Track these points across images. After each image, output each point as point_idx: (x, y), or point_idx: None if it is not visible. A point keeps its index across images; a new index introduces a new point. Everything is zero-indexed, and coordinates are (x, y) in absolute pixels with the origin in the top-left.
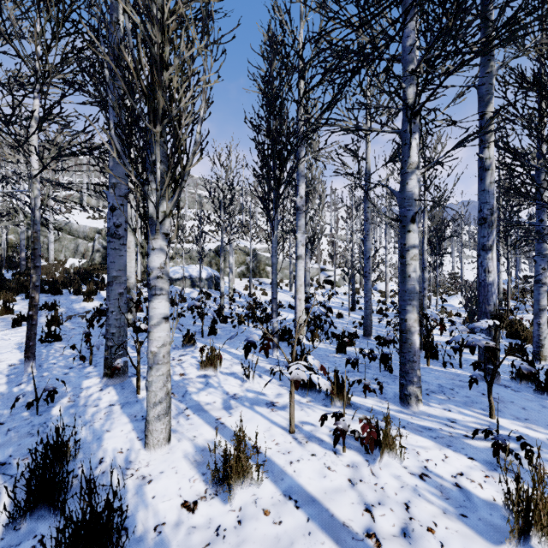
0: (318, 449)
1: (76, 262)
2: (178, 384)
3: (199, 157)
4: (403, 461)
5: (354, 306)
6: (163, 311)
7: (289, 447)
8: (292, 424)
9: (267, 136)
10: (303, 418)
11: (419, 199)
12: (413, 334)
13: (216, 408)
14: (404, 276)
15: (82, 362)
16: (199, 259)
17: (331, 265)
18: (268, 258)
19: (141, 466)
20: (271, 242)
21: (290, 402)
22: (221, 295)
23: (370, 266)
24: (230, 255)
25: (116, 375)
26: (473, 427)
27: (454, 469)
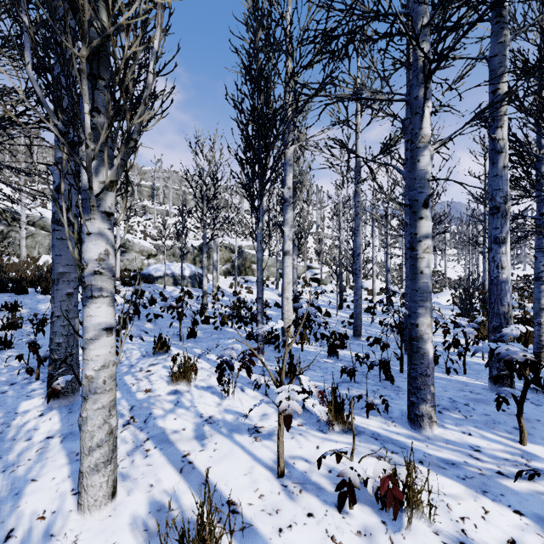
0: (316, 505)
1: (50, 259)
2: (141, 403)
3: (152, 105)
4: (434, 524)
5: (342, 305)
6: (104, 319)
7: (278, 501)
8: (281, 465)
9: (251, 117)
10: (294, 451)
11: (435, 179)
12: (426, 342)
13: (185, 437)
14: (415, 272)
15: (29, 376)
16: (181, 256)
17: (318, 262)
18: (254, 255)
19: (66, 543)
20: (256, 235)
21: (278, 435)
22: (203, 294)
23: (360, 263)
24: (214, 252)
25: (62, 395)
26: (503, 458)
27: (501, 533)
